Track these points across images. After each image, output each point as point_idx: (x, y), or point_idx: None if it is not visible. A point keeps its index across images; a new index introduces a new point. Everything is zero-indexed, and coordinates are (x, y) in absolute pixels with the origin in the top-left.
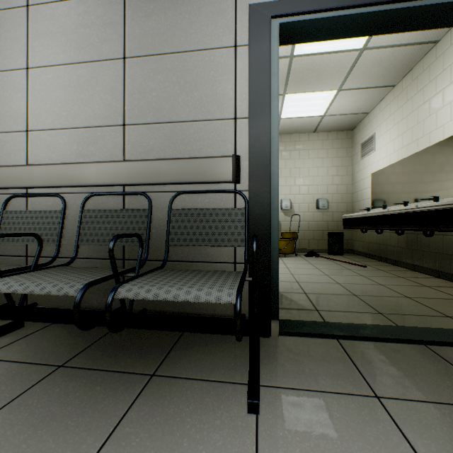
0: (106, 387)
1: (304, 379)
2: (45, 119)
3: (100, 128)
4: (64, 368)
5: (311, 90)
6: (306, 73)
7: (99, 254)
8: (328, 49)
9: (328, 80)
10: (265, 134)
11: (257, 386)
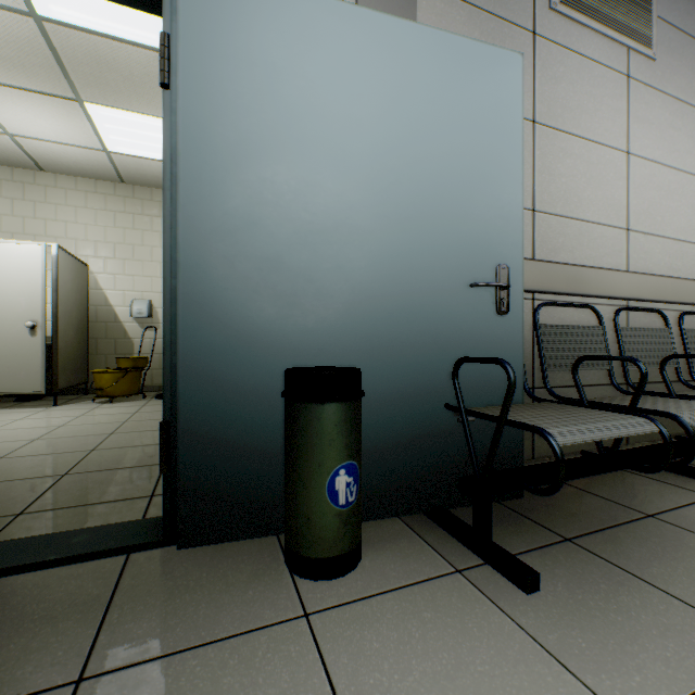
0: None
1: None
2: None
3: None
4: None
5: (132, 108)
6: (99, 68)
7: None
8: (109, 29)
9: (153, 97)
10: None
11: None
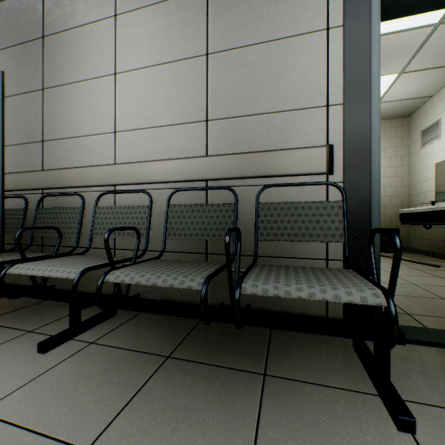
0: (224, 383)
1: (444, 396)
2: (131, 120)
3: (183, 125)
4: (172, 359)
5: None
6: None
7: (182, 248)
8: (395, 28)
9: (389, 63)
10: (363, 120)
11: (400, 400)
